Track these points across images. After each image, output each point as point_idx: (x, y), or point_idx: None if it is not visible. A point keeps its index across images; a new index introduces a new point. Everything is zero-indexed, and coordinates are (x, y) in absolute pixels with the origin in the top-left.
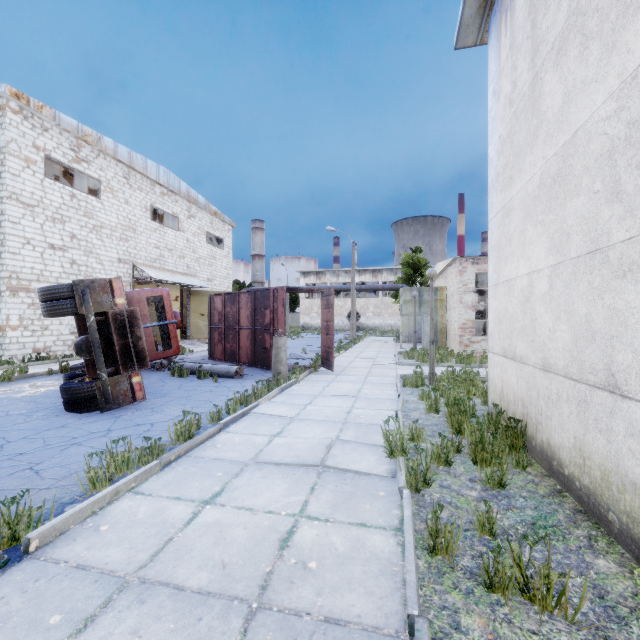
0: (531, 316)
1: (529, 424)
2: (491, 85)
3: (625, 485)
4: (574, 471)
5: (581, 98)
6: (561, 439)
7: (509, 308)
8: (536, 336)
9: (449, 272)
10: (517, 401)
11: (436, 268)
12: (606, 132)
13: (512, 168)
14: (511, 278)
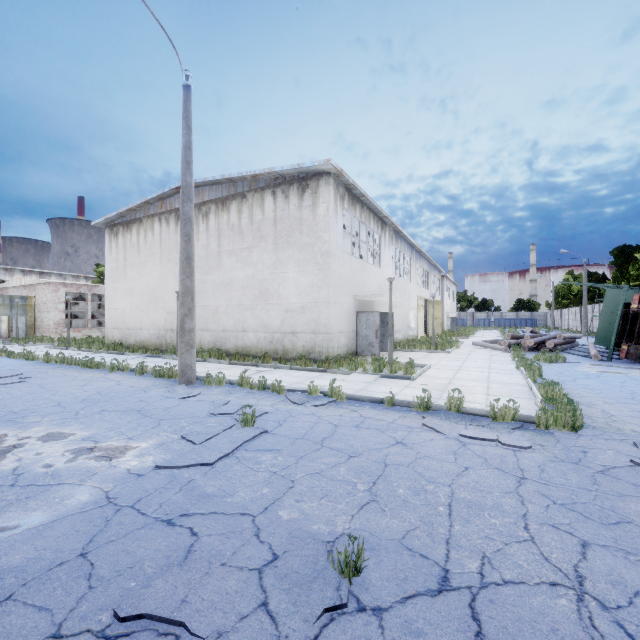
0: (124, 318)
1: (124, 343)
2: (107, 247)
3: (143, 342)
4: (135, 345)
5: (136, 281)
6: (132, 341)
7: (116, 316)
8: (126, 322)
9: (40, 287)
10: (119, 339)
11: (18, 280)
12: (140, 290)
13: (117, 279)
14: (117, 308)
